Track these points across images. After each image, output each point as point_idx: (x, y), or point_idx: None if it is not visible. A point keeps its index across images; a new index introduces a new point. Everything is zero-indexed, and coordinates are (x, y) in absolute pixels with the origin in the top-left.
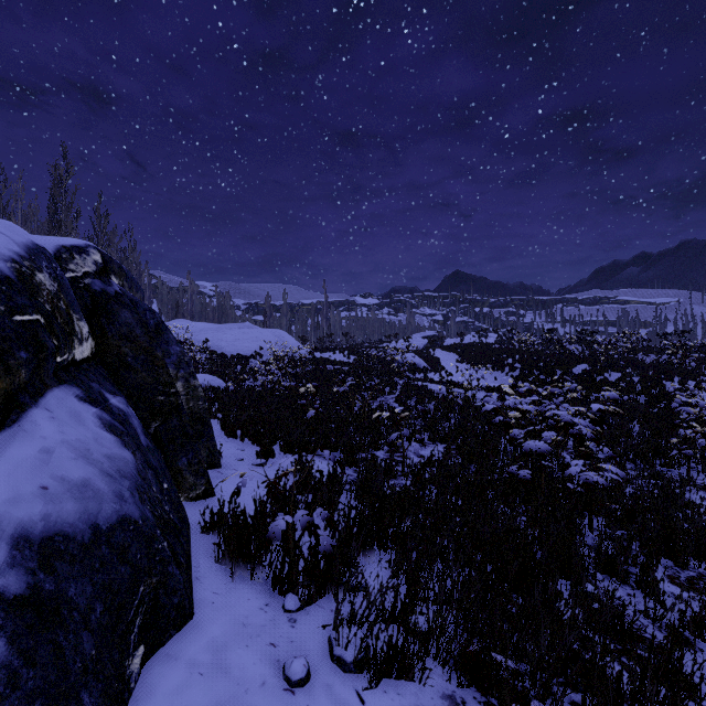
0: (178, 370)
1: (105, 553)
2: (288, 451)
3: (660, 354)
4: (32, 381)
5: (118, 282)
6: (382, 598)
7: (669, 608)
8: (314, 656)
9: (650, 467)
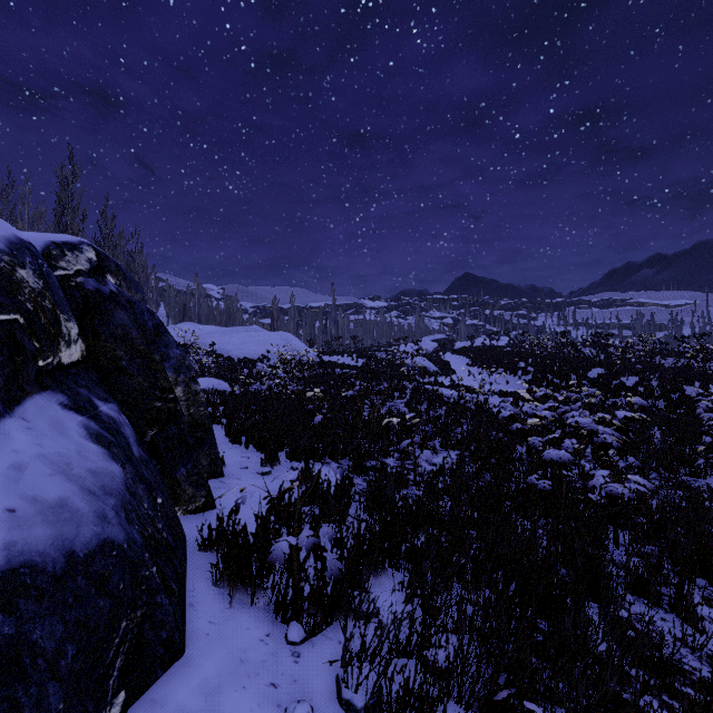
0: (178, 374)
1: (81, 584)
2: (294, 459)
3: (678, 358)
4: (8, 387)
5: (115, 282)
6: (396, 631)
7: (710, 636)
8: (320, 700)
9: (675, 476)
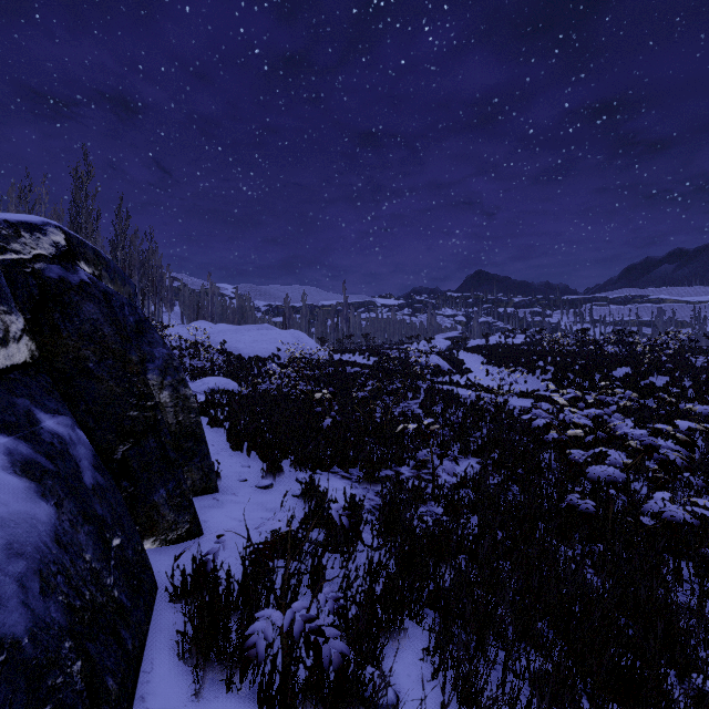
0: (164, 376)
1: None
2: (300, 468)
3: None
4: None
5: (92, 271)
6: None
7: None
8: None
9: None
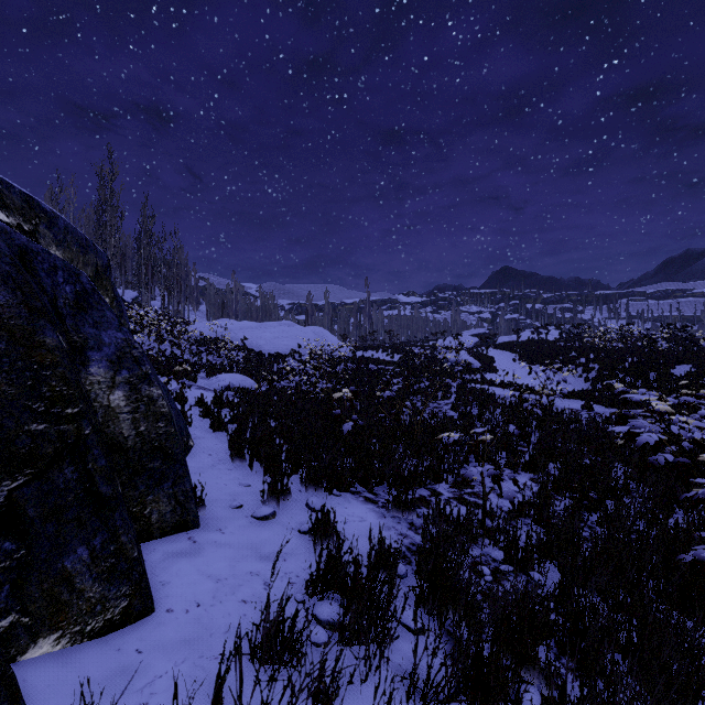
0: (116, 370)
1: None
2: (312, 488)
3: None
4: None
5: (16, 223)
6: None
7: None
8: None
9: None
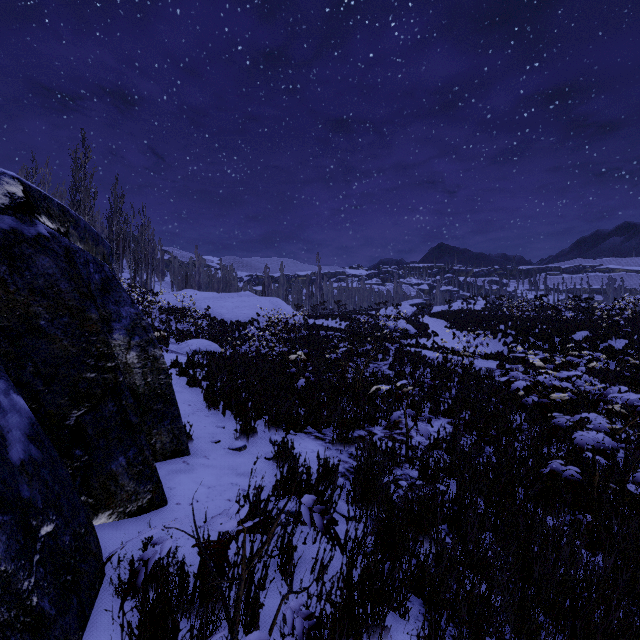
0: (131, 336)
1: None
2: (273, 429)
3: None
4: None
5: (56, 227)
6: None
7: None
8: None
9: None
